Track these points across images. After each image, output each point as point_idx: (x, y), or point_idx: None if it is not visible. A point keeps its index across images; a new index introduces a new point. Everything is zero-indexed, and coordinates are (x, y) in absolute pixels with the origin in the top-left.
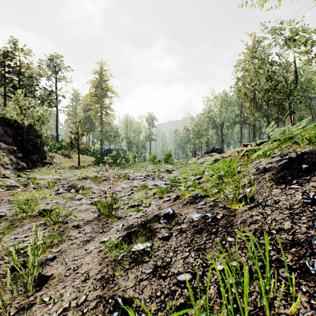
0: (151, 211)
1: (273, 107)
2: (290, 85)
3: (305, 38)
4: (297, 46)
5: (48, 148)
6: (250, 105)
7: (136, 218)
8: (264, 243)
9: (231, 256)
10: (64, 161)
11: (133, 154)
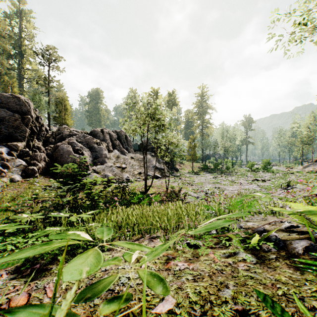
0: None
1: None
2: None
3: None
4: None
5: None
6: None
7: None
8: None
9: None
10: (181, 167)
11: (230, 161)
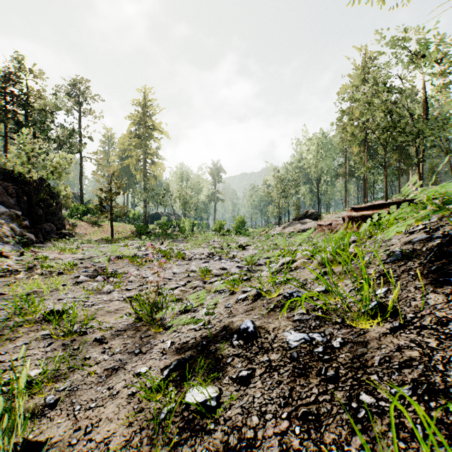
0: (218, 318)
1: (393, 153)
2: (417, 122)
3: (440, 54)
4: (428, 65)
5: (68, 213)
6: (358, 150)
7: (193, 331)
8: (442, 420)
9: (376, 445)
10: (91, 231)
11: (190, 221)
